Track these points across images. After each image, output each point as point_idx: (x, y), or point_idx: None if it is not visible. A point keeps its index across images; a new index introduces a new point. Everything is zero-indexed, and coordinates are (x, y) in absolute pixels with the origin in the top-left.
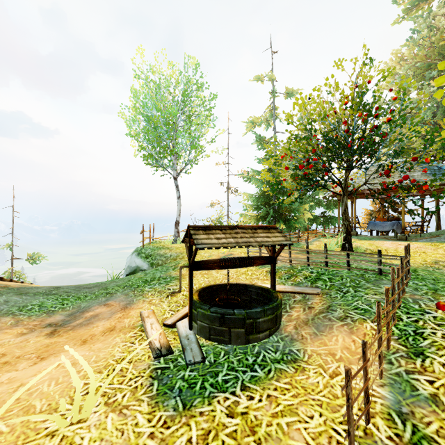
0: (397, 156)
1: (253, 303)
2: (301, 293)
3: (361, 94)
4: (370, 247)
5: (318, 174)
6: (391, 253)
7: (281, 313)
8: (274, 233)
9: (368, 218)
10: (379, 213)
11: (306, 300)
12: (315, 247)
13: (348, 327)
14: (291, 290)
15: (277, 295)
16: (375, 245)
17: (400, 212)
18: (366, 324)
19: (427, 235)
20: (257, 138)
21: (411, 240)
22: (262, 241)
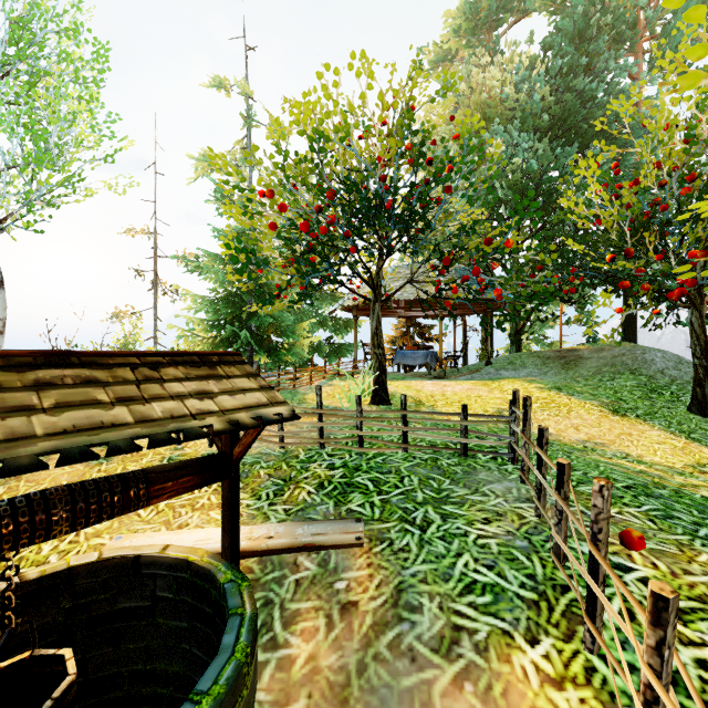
0: (465, 232)
1: (162, 616)
2: (315, 547)
3: (408, 113)
4: (410, 392)
5: (335, 253)
6: (440, 401)
7: (253, 681)
8: (233, 380)
9: (390, 347)
10: (404, 339)
11: (332, 573)
12: (326, 398)
13: (476, 691)
14: (287, 540)
15: (242, 601)
16: (414, 388)
17: (427, 339)
18: (519, 657)
19: (465, 370)
20: (217, 193)
21: (451, 377)
22: (174, 416)
